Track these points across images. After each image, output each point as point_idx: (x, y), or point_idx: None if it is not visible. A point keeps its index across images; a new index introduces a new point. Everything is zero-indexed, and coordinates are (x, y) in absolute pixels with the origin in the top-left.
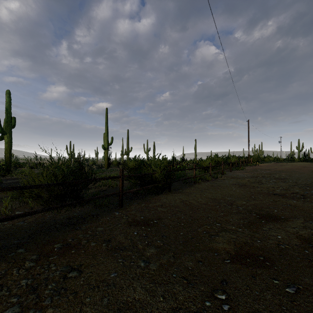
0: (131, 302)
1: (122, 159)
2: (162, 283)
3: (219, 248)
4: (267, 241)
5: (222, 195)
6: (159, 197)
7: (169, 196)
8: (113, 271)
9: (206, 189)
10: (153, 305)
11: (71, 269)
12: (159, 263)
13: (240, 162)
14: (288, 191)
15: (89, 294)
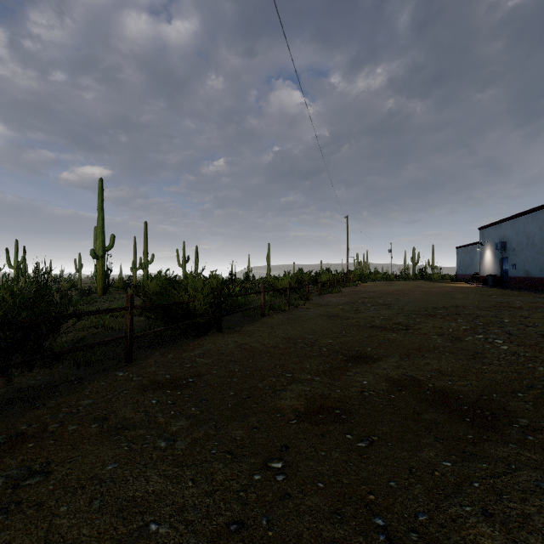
0: (142, 497)
1: (135, 277)
2: (194, 464)
3: (284, 407)
4: (349, 389)
5: (302, 333)
6: (200, 342)
7: (218, 339)
8: (112, 461)
9: (279, 324)
10: (177, 494)
11: (29, 472)
12: (192, 438)
13: (335, 280)
14: (390, 322)
15: (66, 501)
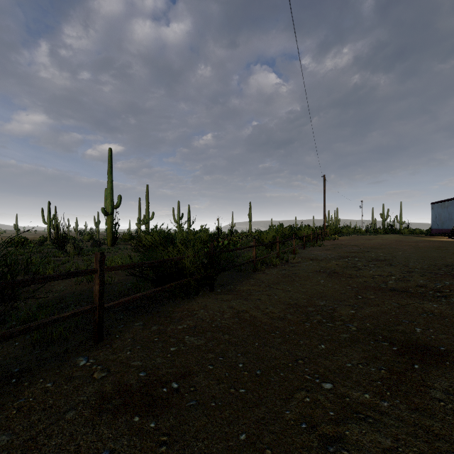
0: None
1: (140, 230)
2: None
3: None
4: None
5: (308, 296)
6: (190, 306)
7: (211, 303)
8: None
9: (275, 282)
10: None
11: None
12: None
13: (316, 234)
14: (409, 284)
15: None
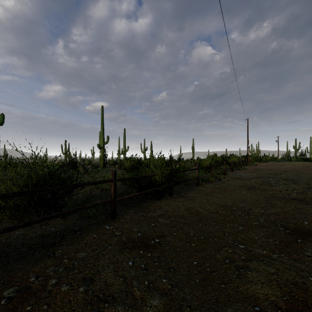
0: None
1: (119, 158)
2: None
3: (258, 295)
4: None
5: (233, 201)
6: (159, 203)
7: (171, 202)
8: None
9: (211, 192)
10: None
11: None
12: None
13: (241, 161)
14: (306, 196)
15: None
